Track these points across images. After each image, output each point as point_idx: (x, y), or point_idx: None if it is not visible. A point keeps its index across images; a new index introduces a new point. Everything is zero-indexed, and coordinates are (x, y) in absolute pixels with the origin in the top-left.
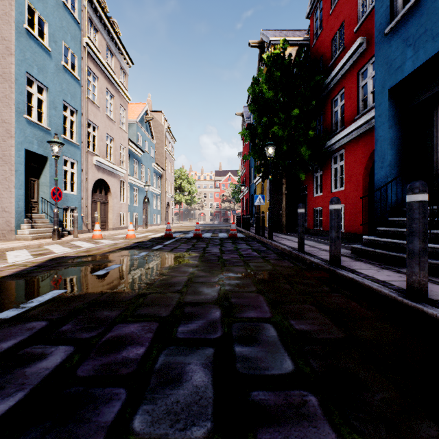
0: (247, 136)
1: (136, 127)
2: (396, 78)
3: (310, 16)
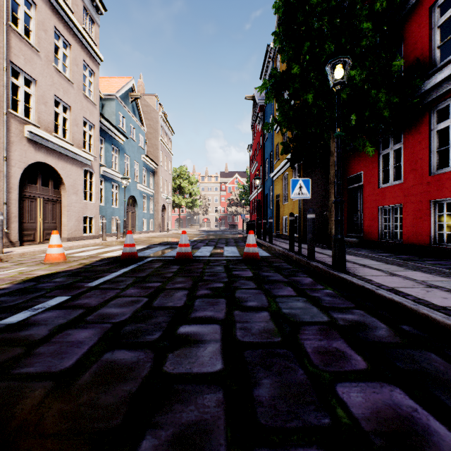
0: (270, 93)
1: (116, 104)
2: None
3: None
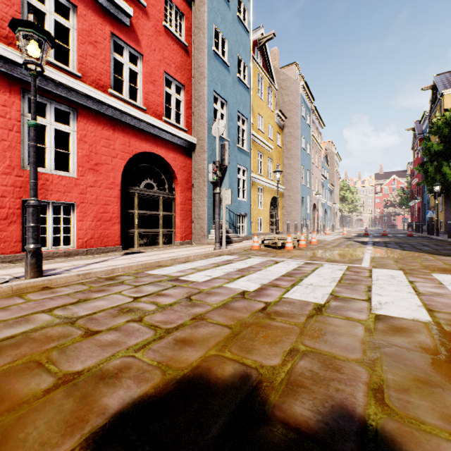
0: (420, 170)
1: (321, 163)
2: None
3: None
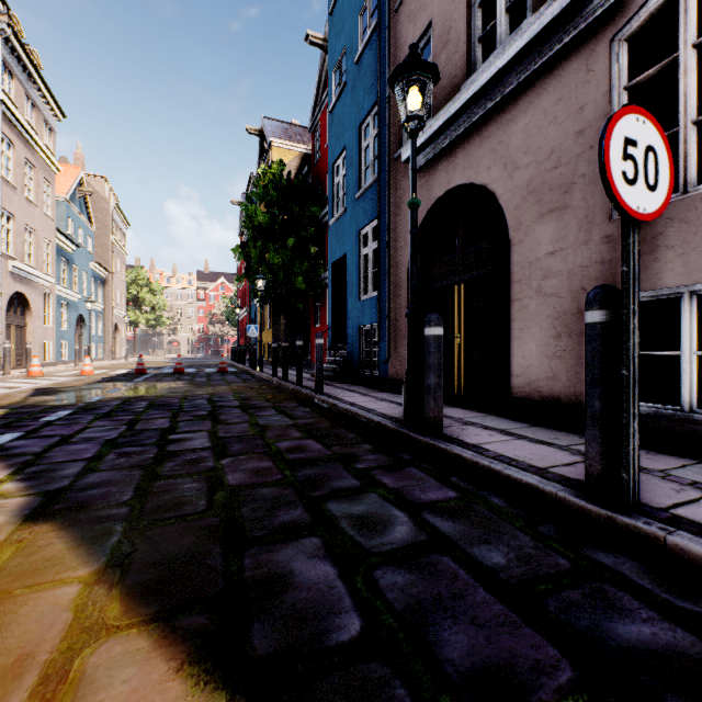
0: (242, 255)
1: (66, 208)
2: (334, 258)
3: (312, 133)
